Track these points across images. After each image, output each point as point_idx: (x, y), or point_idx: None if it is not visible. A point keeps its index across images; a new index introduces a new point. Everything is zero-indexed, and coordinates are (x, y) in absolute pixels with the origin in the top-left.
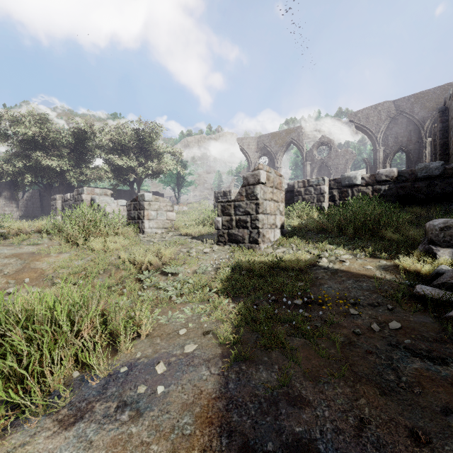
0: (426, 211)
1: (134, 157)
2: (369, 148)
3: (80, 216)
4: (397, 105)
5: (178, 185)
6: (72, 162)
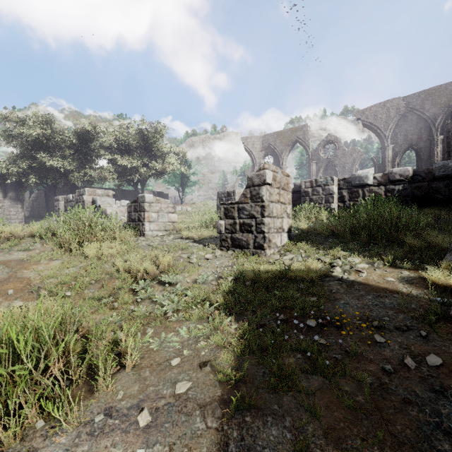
0: (446, 214)
1: (137, 157)
2: (377, 146)
3: (75, 219)
4: (407, 101)
5: (182, 185)
6: (76, 162)
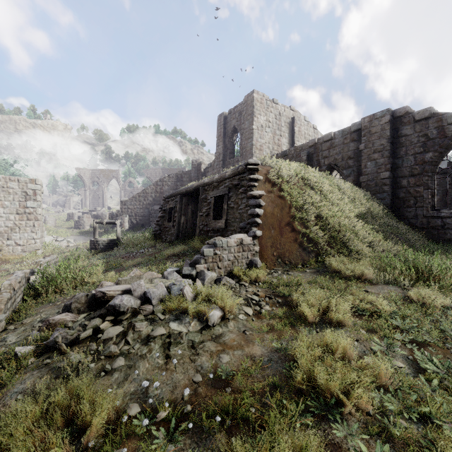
0: None
1: None
2: None
3: None
4: (163, 171)
5: None
6: None
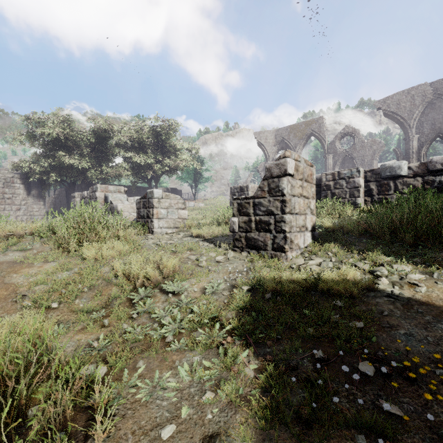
0: None
1: (151, 154)
2: (397, 138)
3: (76, 216)
4: (434, 87)
5: (195, 181)
6: (93, 161)
